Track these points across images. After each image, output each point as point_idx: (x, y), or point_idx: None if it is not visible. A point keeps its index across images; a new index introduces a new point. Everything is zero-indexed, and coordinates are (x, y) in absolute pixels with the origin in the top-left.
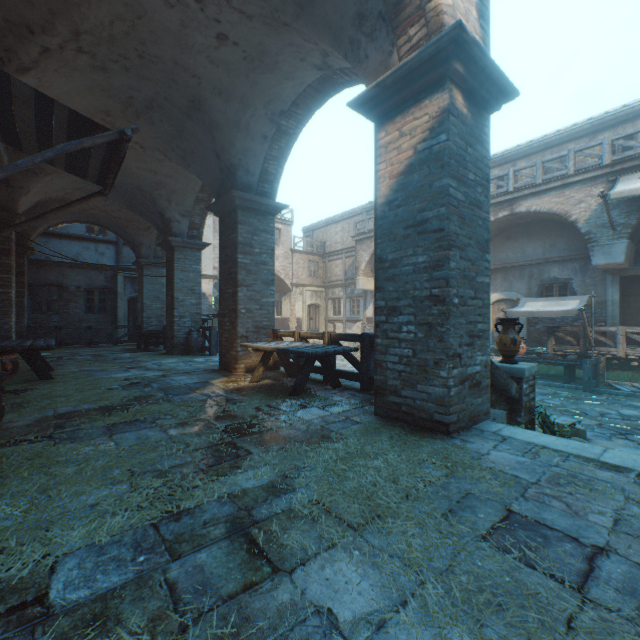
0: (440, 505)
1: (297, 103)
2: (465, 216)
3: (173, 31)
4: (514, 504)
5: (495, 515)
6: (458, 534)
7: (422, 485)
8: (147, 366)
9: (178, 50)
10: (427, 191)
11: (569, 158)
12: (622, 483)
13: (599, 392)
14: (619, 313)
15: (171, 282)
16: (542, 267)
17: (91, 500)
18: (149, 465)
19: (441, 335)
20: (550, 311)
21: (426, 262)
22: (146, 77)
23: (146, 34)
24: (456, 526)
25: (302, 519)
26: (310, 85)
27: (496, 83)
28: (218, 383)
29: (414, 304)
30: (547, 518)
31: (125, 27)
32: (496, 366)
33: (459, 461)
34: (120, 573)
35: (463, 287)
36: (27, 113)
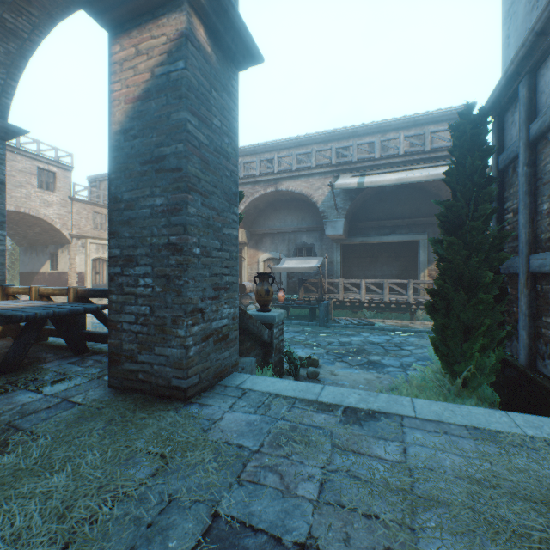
0: (117, 546)
1: None
2: (210, 161)
3: None
4: (224, 500)
5: (193, 534)
6: None
7: (108, 508)
8: None
9: None
10: (165, 123)
11: (313, 155)
12: (332, 426)
13: (329, 326)
14: (341, 270)
15: None
16: (297, 234)
17: None
18: None
19: (179, 289)
20: (301, 267)
21: (164, 205)
22: None
23: None
24: None
25: None
26: None
27: (241, 36)
28: None
29: (152, 253)
30: (256, 511)
31: None
32: (250, 316)
33: (183, 441)
34: None
35: (207, 237)
36: None
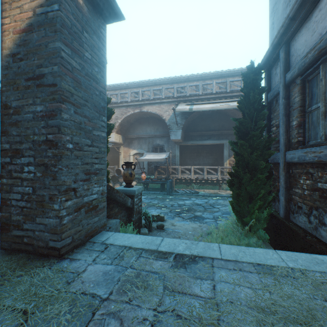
0: None
1: None
2: (82, 82)
3: None
4: None
5: None
6: None
7: None
8: None
9: None
10: (44, 50)
11: (163, 91)
12: (165, 271)
13: (172, 194)
14: (179, 160)
15: None
16: (154, 139)
17: None
18: None
19: (55, 174)
20: (155, 159)
21: (43, 111)
22: None
23: None
24: None
25: None
26: None
27: None
28: None
29: (34, 147)
30: None
31: None
32: (117, 191)
33: (47, 295)
34: None
35: (79, 136)
36: None
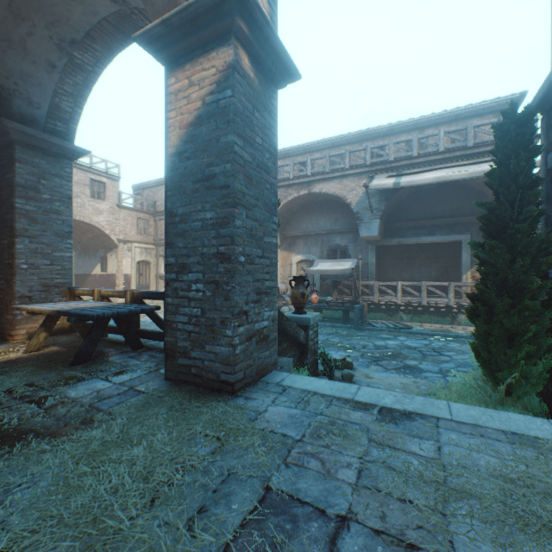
0: (192, 503)
1: (93, 36)
2: (253, 177)
3: None
4: (274, 477)
5: (251, 501)
6: (197, 551)
7: (180, 475)
8: None
9: None
10: (215, 146)
11: (346, 156)
12: (368, 423)
13: (363, 329)
14: (375, 271)
15: None
16: (330, 236)
17: None
18: None
19: (227, 293)
20: (334, 270)
21: (214, 218)
22: None
23: None
24: (199, 538)
25: None
26: (106, 18)
27: (281, 58)
28: None
29: (203, 261)
30: (302, 488)
31: None
32: (287, 318)
33: (234, 427)
34: None
35: (250, 246)
36: None
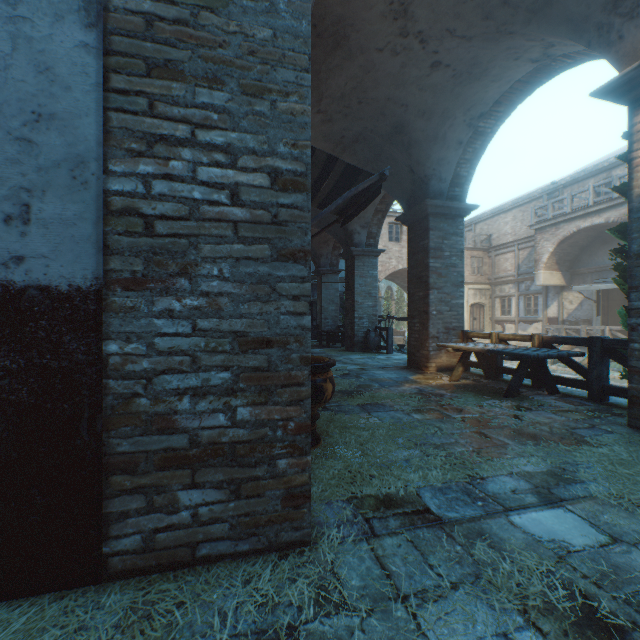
0: None
1: (499, 101)
2: None
3: (392, 74)
4: None
5: None
6: None
7: None
8: (342, 360)
9: (392, 88)
10: None
11: None
12: None
13: None
14: None
15: (351, 287)
16: None
17: (401, 456)
18: (421, 439)
19: None
20: None
21: None
22: (359, 117)
23: (369, 84)
24: None
25: (612, 507)
26: (518, 80)
27: None
28: (418, 379)
29: None
30: None
31: (354, 84)
32: None
33: None
34: (471, 509)
35: None
36: (314, 173)
